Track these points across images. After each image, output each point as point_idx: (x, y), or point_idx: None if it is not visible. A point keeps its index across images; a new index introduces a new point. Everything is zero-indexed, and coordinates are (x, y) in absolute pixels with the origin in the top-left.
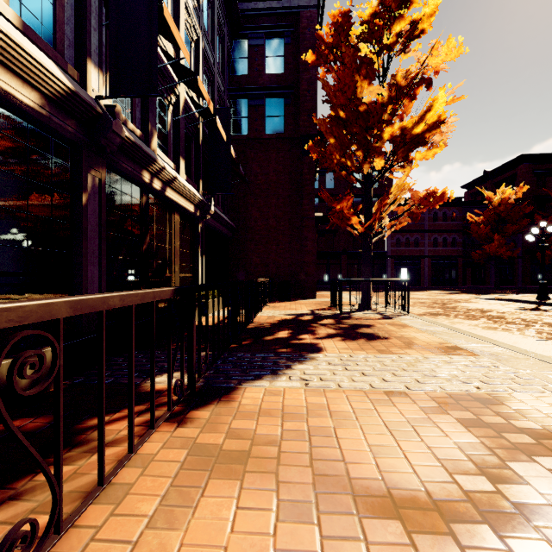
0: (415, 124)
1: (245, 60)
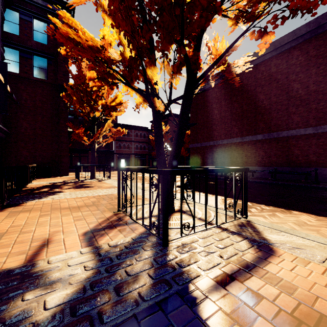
0: (111, 102)
1: (17, 25)
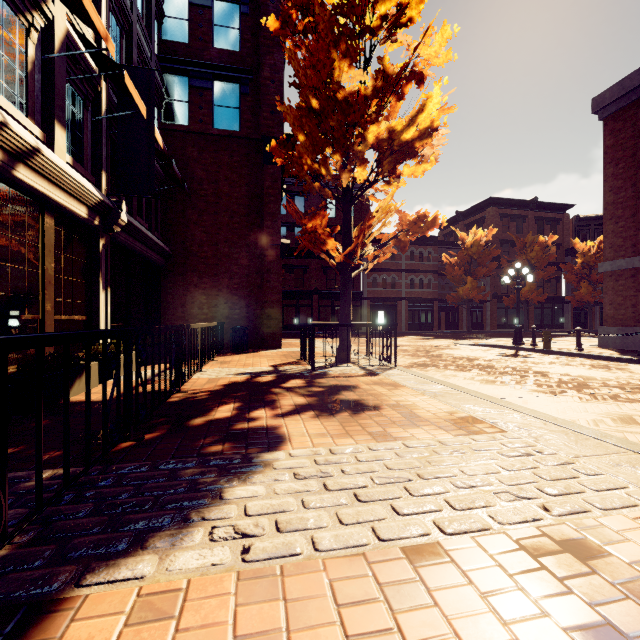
0: (405, 127)
1: (184, 23)
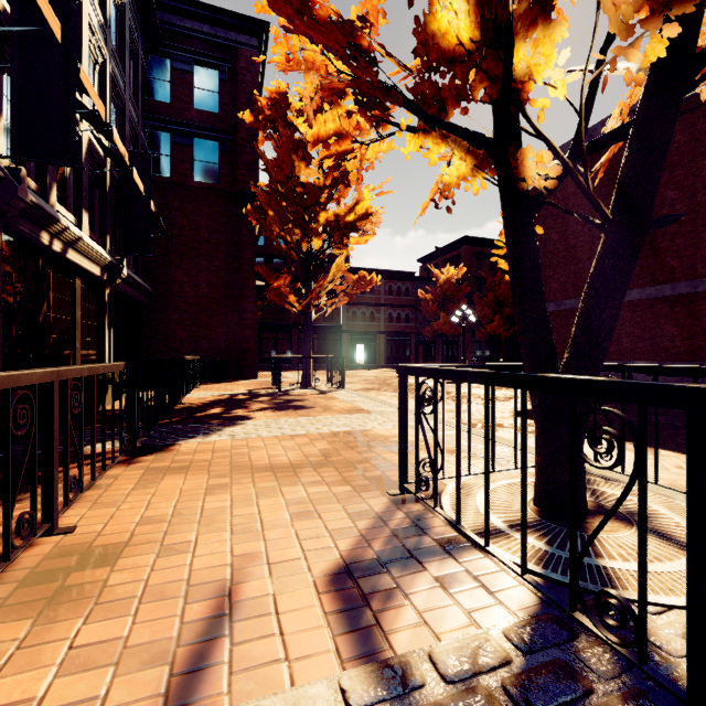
0: (347, 213)
1: (166, 84)
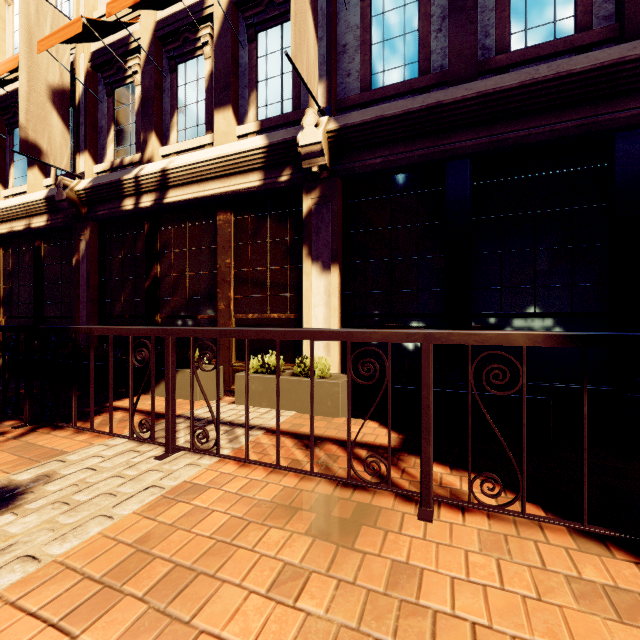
0: None
1: None
